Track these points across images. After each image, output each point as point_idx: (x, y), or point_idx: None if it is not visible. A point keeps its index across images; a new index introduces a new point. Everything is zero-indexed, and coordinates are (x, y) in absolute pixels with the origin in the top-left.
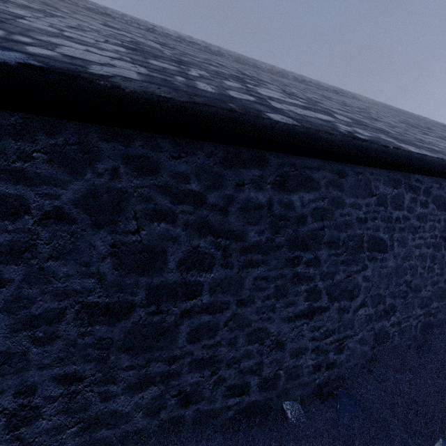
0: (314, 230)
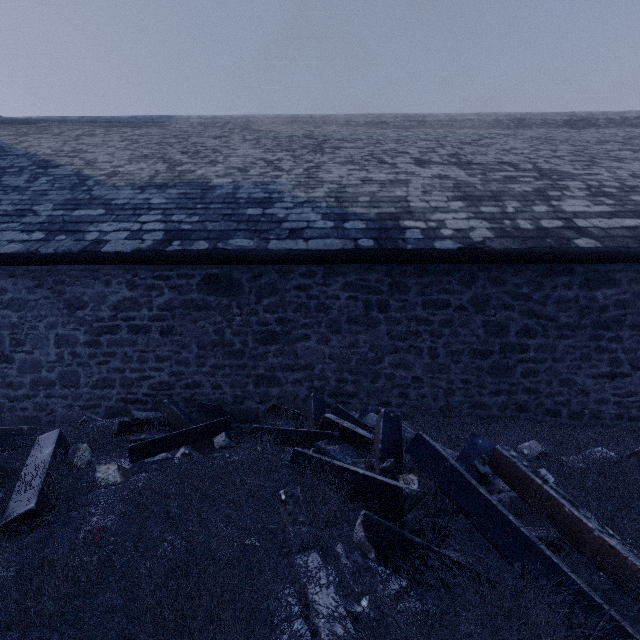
0: (616, 316)
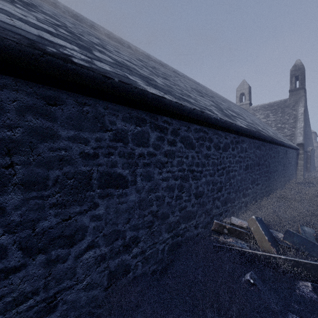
0: None
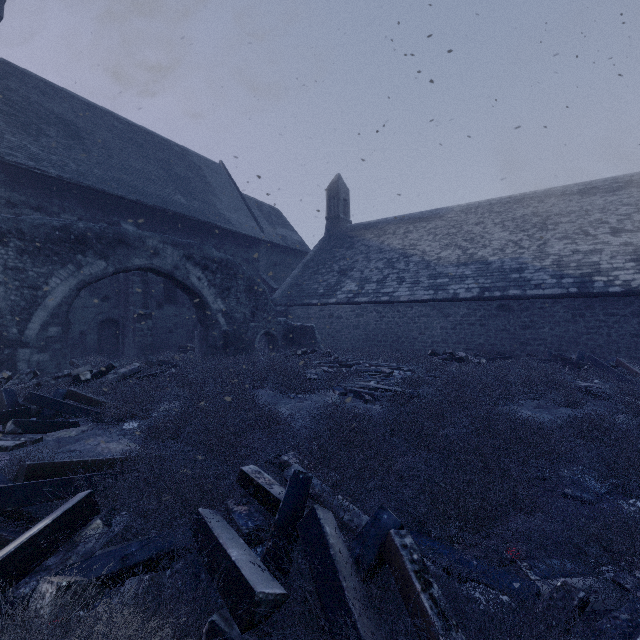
0: None
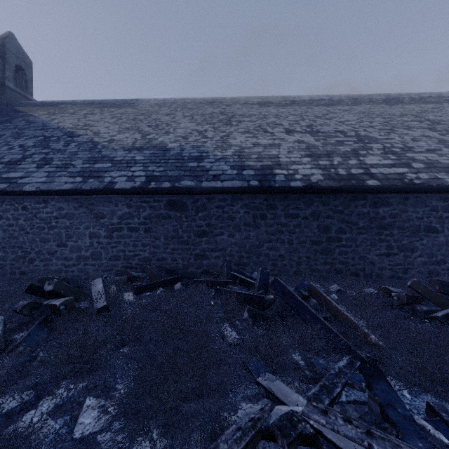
0: (390, 222)
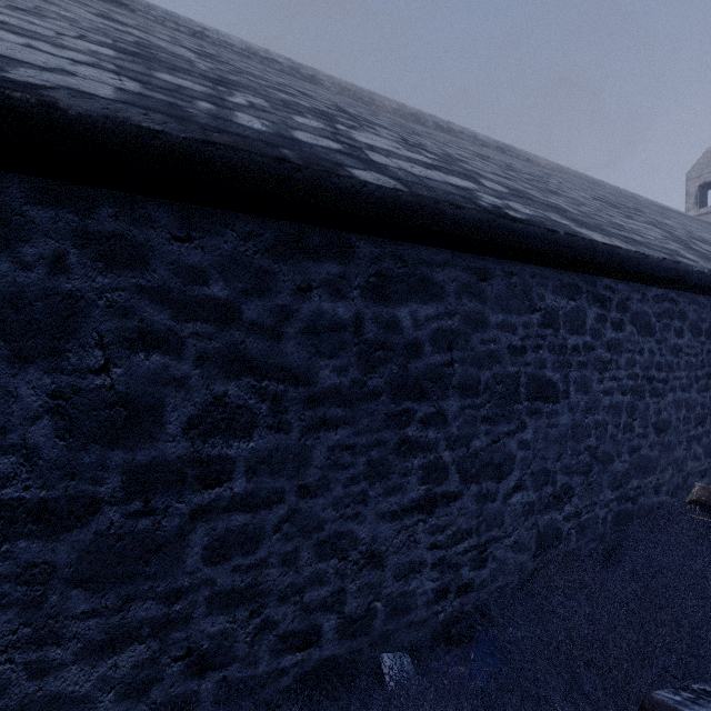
0: (436, 366)
